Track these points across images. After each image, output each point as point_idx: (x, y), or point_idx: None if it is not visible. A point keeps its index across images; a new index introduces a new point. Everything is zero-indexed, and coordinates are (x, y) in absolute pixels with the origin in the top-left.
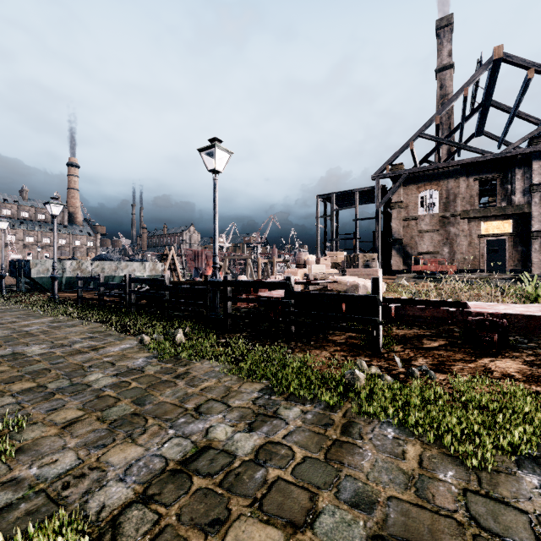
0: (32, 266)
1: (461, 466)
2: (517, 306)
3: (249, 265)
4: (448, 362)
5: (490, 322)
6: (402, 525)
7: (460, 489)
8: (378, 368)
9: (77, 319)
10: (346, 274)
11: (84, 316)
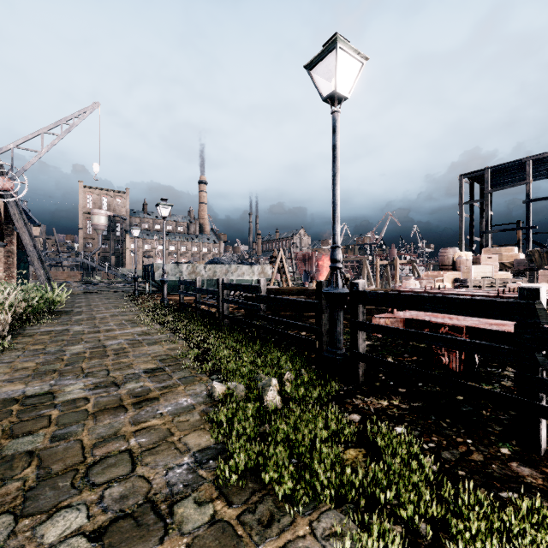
0: (155, 270)
1: None
2: None
3: (366, 267)
4: None
5: None
6: None
7: None
8: None
9: (164, 333)
10: (530, 279)
11: (174, 328)
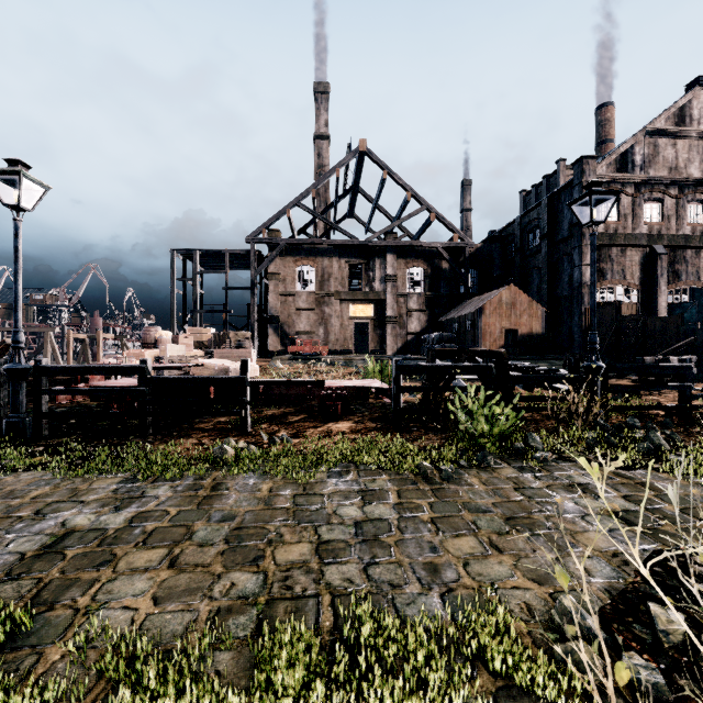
0: None
1: (296, 485)
2: (358, 381)
3: (51, 342)
4: (304, 429)
5: (337, 394)
6: (254, 519)
7: (292, 495)
8: (245, 443)
9: None
10: (214, 356)
11: None
